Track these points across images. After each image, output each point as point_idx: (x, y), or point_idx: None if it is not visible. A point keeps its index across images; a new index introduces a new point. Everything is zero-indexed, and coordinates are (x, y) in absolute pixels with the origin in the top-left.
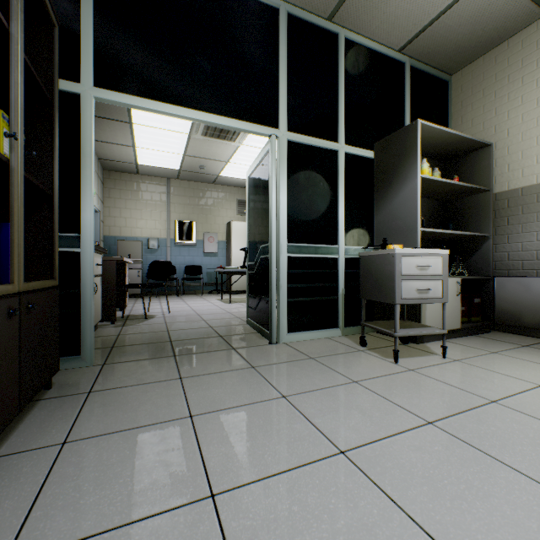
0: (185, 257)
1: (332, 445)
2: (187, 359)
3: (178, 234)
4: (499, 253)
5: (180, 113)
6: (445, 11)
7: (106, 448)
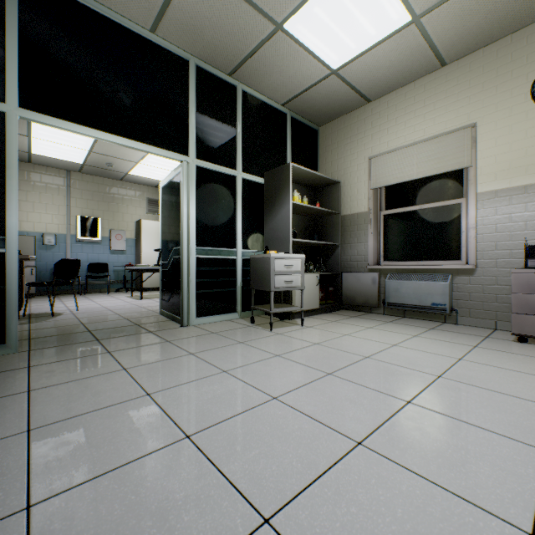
0: (88, 254)
1: (219, 369)
2: (111, 341)
3: (80, 231)
4: (345, 256)
5: (103, 137)
6: (309, 88)
7: (66, 388)
